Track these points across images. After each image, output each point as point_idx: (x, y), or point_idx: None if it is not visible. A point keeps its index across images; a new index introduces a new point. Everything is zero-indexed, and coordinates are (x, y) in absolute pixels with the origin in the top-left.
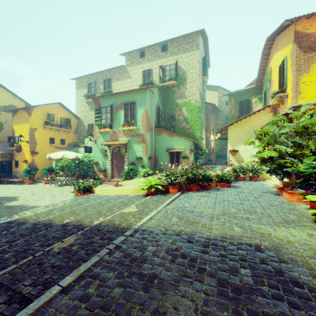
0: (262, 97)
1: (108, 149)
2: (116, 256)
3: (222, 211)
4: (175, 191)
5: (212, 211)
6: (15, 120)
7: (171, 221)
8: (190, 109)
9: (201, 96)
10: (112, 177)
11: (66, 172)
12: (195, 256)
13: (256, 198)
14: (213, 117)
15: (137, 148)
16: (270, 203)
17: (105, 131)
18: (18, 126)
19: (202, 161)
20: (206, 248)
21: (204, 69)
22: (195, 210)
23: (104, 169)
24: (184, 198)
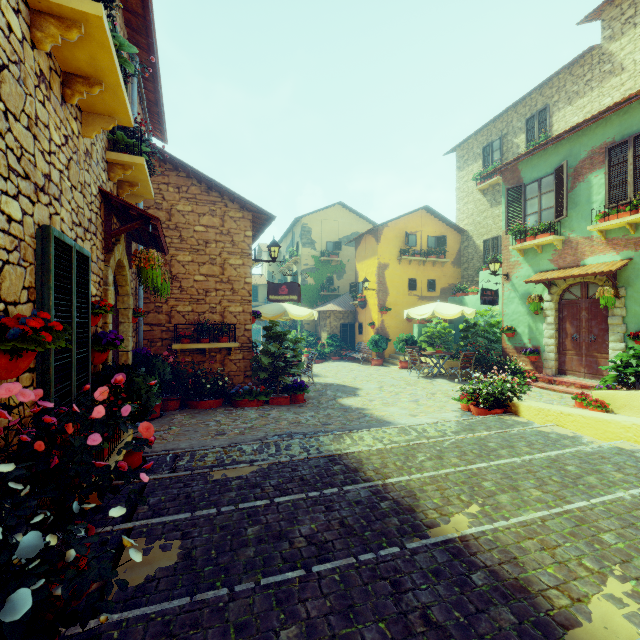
0: None
1: (547, 293)
2: None
3: None
4: None
5: None
6: (359, 255)
7: None
8: None
9: None
10: (560, 373)
11: (439, 349)
12: None
13: None
14: None
15: None
16: None
17: (538, 245)
18: (362, 265)
19: None
20: None
21: None
22: None
23: (534, 346)
24: None
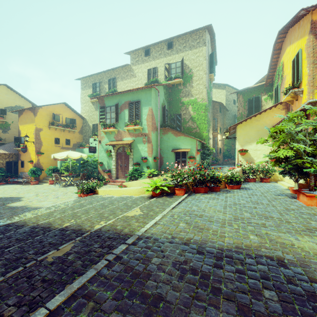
0: (273, 94)
1: (113, 149)
2: (115, 269)
3: (234, 216)
4: (182, 193)
5: (223, 215)
6: (21, 121)
7: (178, 227)
8: (196, 108)
9: (208, 94)
10: (117, 178)
11: (70, 172)
12: (207, 271)
13: (271, 201)
14: (220, 116)
15: (142, 148)
16: (287, 207)
17: (110, 131)
18: (24, 127)
19: (209, 161)
20: (220, 261)
21: (211, 66)
22: (204, 214)
23: (109, 169)
24: (191, 201)
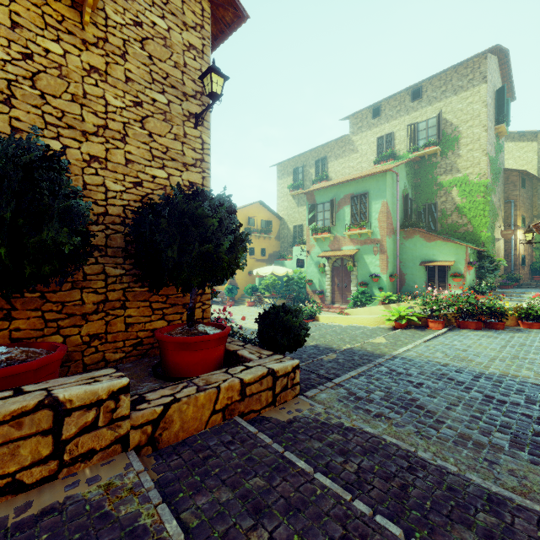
0: None
1: (327, 262)
2: (382, 369)
3: (513, 355)
4: (438, 327)
5: (496, 353)
6: None
7: (434, 355)
8: (467, 191)
9: (491, 164)
10: (333, 303)
11: (274, 293)
12: (463, 380)
13: None
14: (523, 194)
15: (371, 261)
16: None
17: (323, 237)
18: None
19: (495, 280)
20: (477, 378)
21: (498, 111)
22: (469, 349)
23: (321, 290)
24: (453, 336)
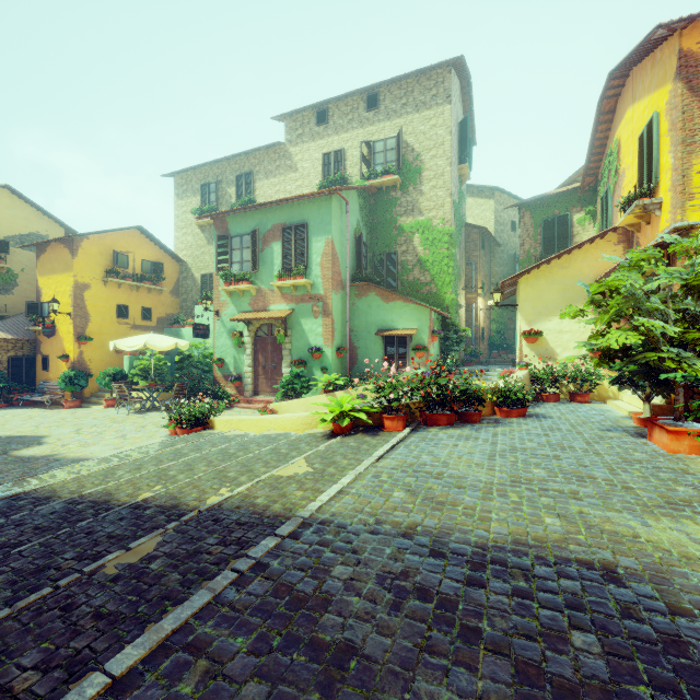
0: (597, 210)
1: (247, 330)
2: (254, 589)
3: (512, 475)
4: (398, 427)
5: (487, 474)
6: (42, 267)
7: (389, 499)
8: (431, 240)
9: (455, 210)
10: (256, 394)
11: (153, 381)
12: (453, 592)
13: (591, 444)
14: (483, 257)
15: (311, 328)
16: (626, 455)
17: (240, 290)
18: (49, 280)
19: (458, 356)
20: (479, 572)
21: (462, 148)
22: (446, 471)
23: (238, 374)
24: (419, 443)
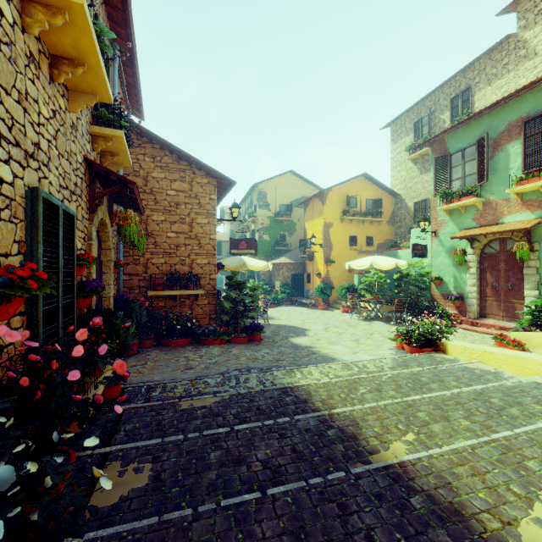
0: None
1: (470, 247)
2: None
3: None
4: None
5: None
6: (307, 216)
7: None
8: None
9: None
10: (482, 316)
11: (376, 295)
12: None
13: None
14: None
15: None
16: None
17: (462, 206)
18: (310, 224)
19: None
20: None
21: None
22: None
23: (459, 293)
24: None
